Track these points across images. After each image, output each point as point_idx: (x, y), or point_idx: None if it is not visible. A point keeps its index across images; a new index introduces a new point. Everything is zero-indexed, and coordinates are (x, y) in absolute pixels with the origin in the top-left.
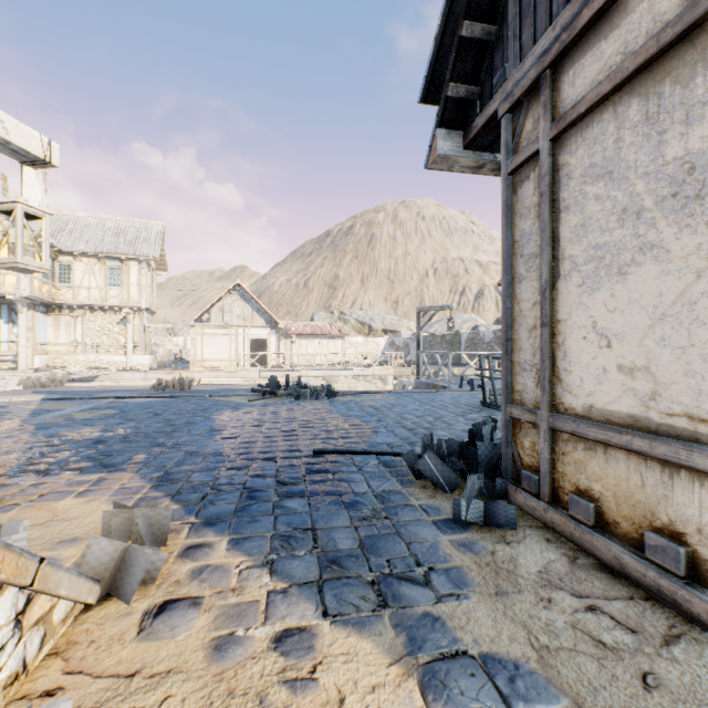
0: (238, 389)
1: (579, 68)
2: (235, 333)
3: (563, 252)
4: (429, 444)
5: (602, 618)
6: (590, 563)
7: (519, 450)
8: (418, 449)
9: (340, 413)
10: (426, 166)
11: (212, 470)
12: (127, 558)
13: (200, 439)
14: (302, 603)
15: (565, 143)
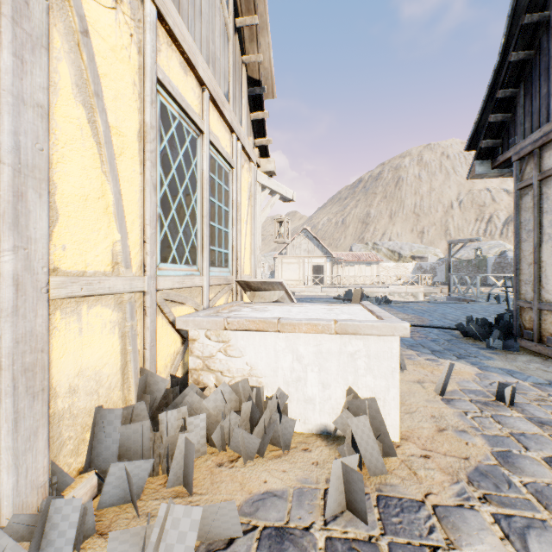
0: (321, 298)
1: (551, 153)
2: (302, 262)
3: (544, 231)
4: (471, 320)
5: (550, 368)
6: None
7: (523, 322)
8: None
9: (400, 311)
10: (467, 178)
11: None
12: None
13: None
14: (429, 355)
15: (545, 183)
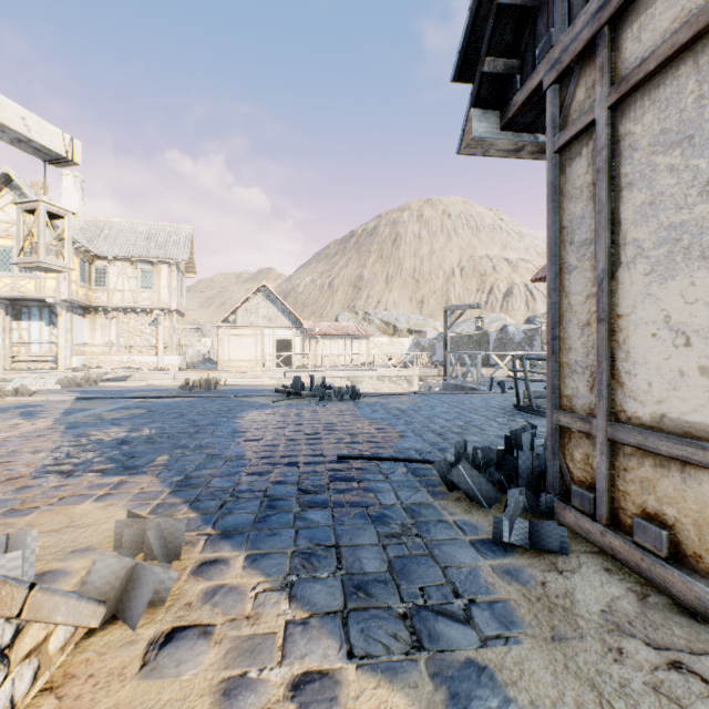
0: (263, 390)
1: (646, 19)
2: (260, 334)
3: (625, 236)
4: (463, 452)
5: (691, 681)
6: (664, 603)
7: (568, 463)
8: (449, 456)
9: (365, 415)
10: (458, 151)
11: (233, 475)
12: (135, 576)
13: (223, 441)
14: (324, 639)
15: (628, 109)
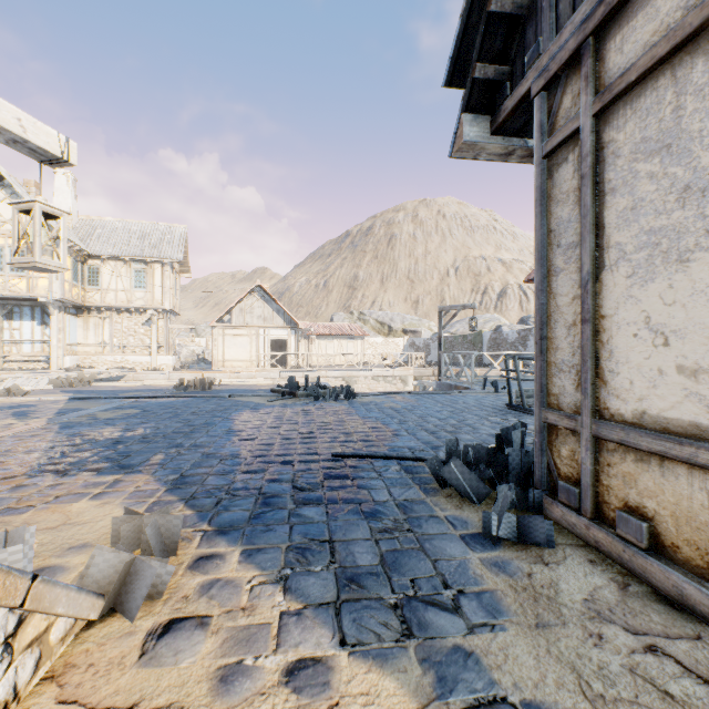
0: (257, 390)
1: (628, 31)
2: (255, 334)
3: (609, 240)
4: (455, 450)
5: (666, 663)
6: (644, 592)
7: (555, 459)
8: (442, 454)
9: (359, 414)
10: (450, 155)
11: (228, 473)
12: (133, 570)
13: (218, 441)
14: (317, 628)
15: (611, 117)
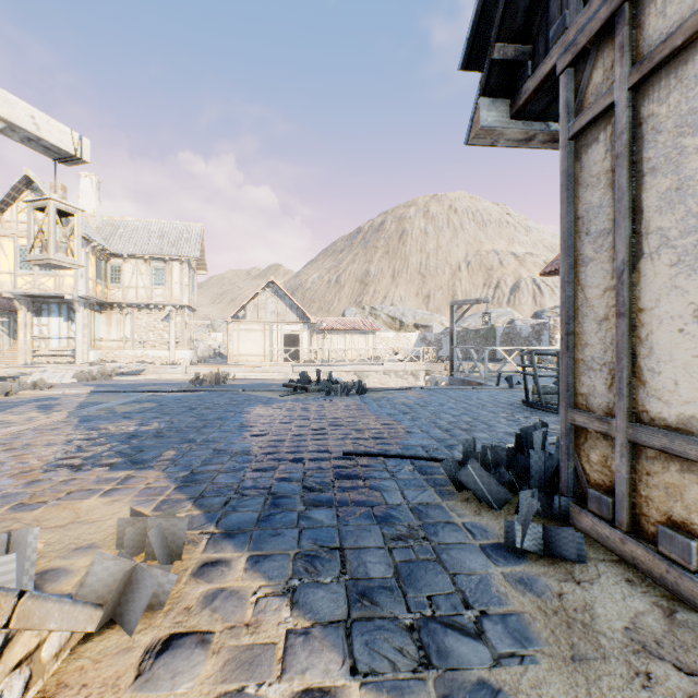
0: (270, 384)
1: None
2: (269, 329)
3: (648, 225)
4: (472, 451)
5: None
6: (694, 620)
7: (584, 464)
8: (457, 454)
9: (371, 410)
10: (467, 142)
11: (238, 471)
12: (134, 579)
13: (229, 436)
14: (326, 652)
15: (651, 89)
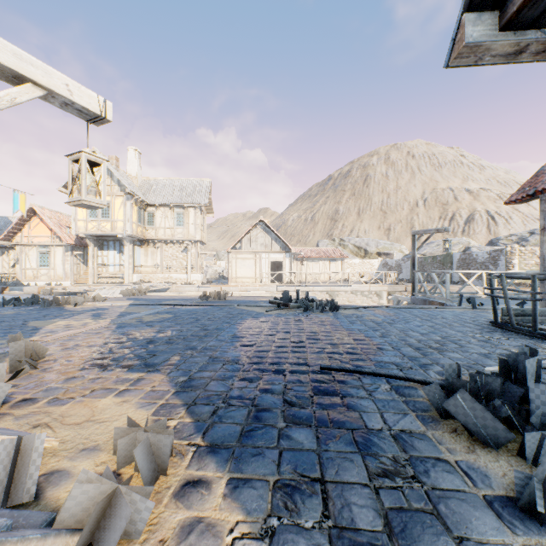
0: (259, 301)
1: None
2: (259, 257)
3: None
4: (459, 379)
5: None
6: None
7: None
8: (433, 374)
9: (343, 326)
10: (447, 64)
11: (227, 379)
12: (113, 502)
13: (223, 345)
14: None
15: None
